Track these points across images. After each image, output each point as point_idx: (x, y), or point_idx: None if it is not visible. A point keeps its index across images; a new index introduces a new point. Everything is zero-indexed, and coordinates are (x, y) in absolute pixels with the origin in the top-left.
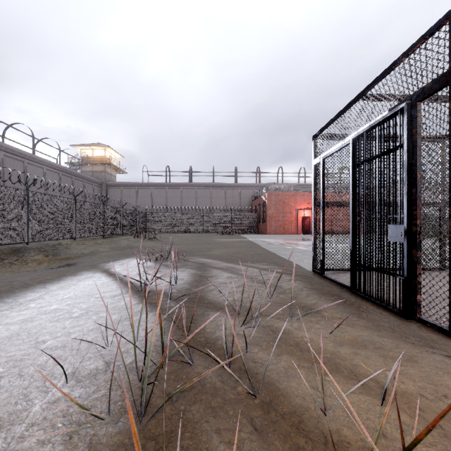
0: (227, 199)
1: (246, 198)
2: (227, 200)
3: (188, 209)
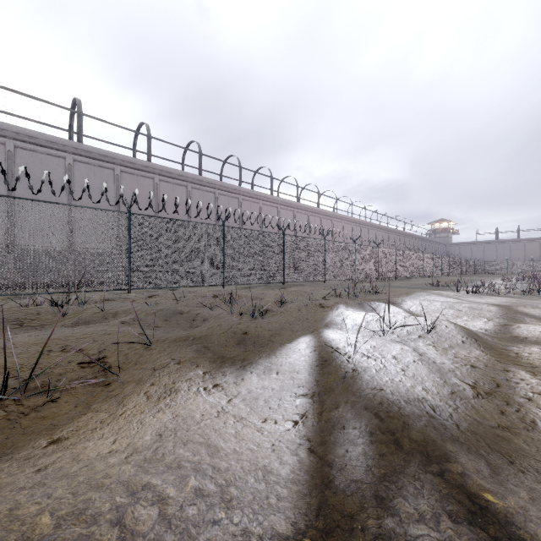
0: None
1: None
2: None
3: (518, 259)
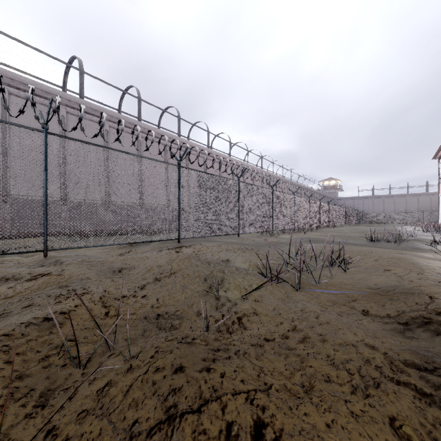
0: (419, 203)
1: (436, 201)
2: (419, 203)
3: (391, 211)
